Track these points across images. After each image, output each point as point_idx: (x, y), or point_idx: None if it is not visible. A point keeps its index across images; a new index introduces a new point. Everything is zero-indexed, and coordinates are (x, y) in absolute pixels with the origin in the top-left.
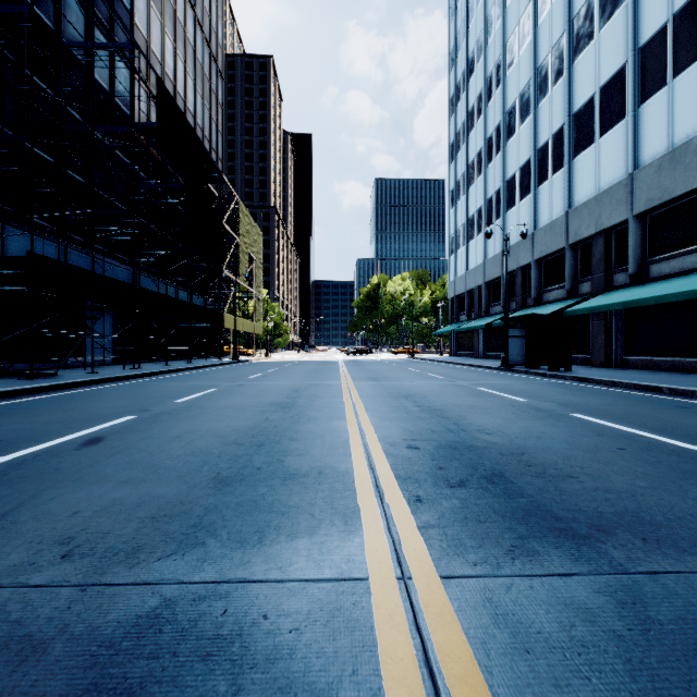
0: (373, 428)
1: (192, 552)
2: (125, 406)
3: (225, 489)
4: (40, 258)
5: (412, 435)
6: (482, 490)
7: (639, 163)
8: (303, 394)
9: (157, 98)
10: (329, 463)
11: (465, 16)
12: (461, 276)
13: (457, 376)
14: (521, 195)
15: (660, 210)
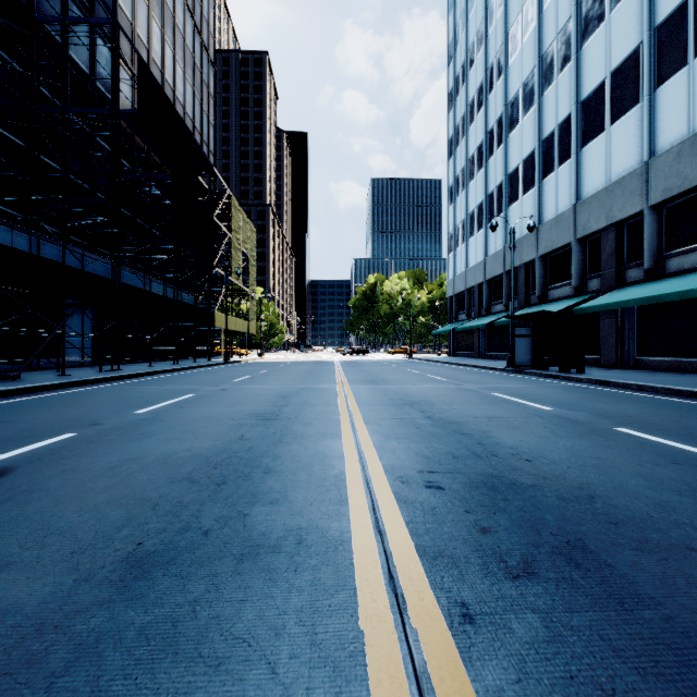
0: (375, 452)
1: None
2: (74, 418)
3: (135, 586)
4: None
5: (428, 463)
6: (569, 586)
7: (655, 151)
8: (292, 401)
9: (139, 80)
10: (315, 519)
11: (465, 7)
12: (460, 274)
13: (463, 378)
14: (524, 189)
15: (678, 200)
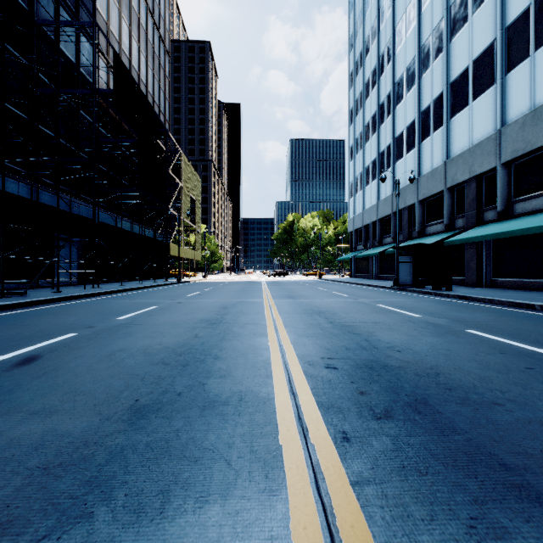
0: (292, 345)
1: (71, 533)
2: (73, 323)
3: (139, 423)
4: (11, 196)
5: (328, 352)
6: (411, 423)
7: (506, 121)
8: (230, 311)
9: (113, 68)
10: (250, 387)
11: (362, 8)
12: (358, 214)
13: (359, 294)
14: (407, 149)
15: (523, 159)
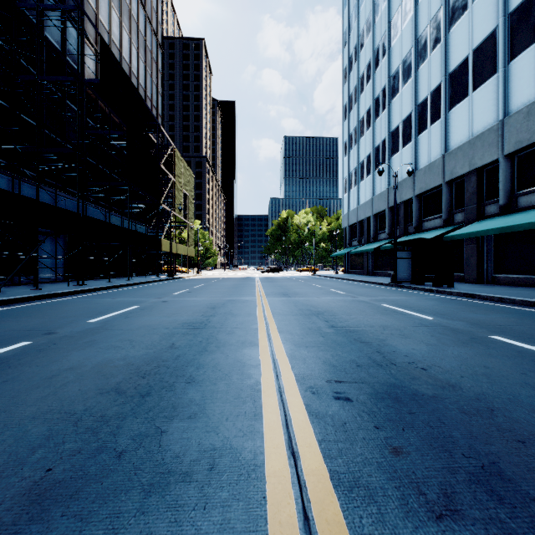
0: (288, 360)
1: None
2: (33, 328)
3: (26, 533)
4: None
5: (335, 372)
6: (500, 532)
7: (509, 111)
8: (219, 312)
9: (100, 55)
10: (229, 438)
11: (357, 2)
12: (353, 209)
13: (357, 291)
14: (403, 143)
15: (527, 150)
